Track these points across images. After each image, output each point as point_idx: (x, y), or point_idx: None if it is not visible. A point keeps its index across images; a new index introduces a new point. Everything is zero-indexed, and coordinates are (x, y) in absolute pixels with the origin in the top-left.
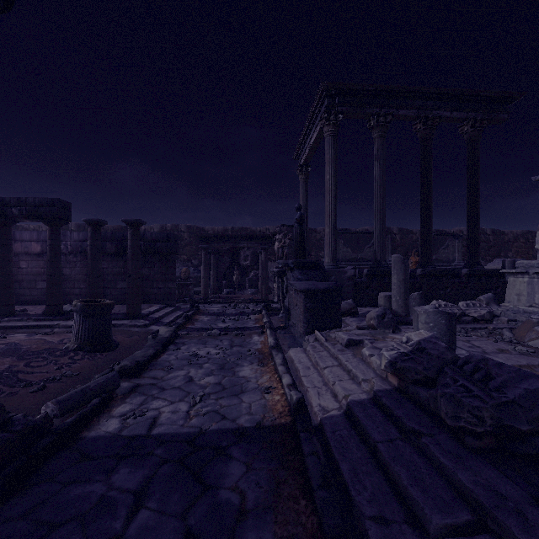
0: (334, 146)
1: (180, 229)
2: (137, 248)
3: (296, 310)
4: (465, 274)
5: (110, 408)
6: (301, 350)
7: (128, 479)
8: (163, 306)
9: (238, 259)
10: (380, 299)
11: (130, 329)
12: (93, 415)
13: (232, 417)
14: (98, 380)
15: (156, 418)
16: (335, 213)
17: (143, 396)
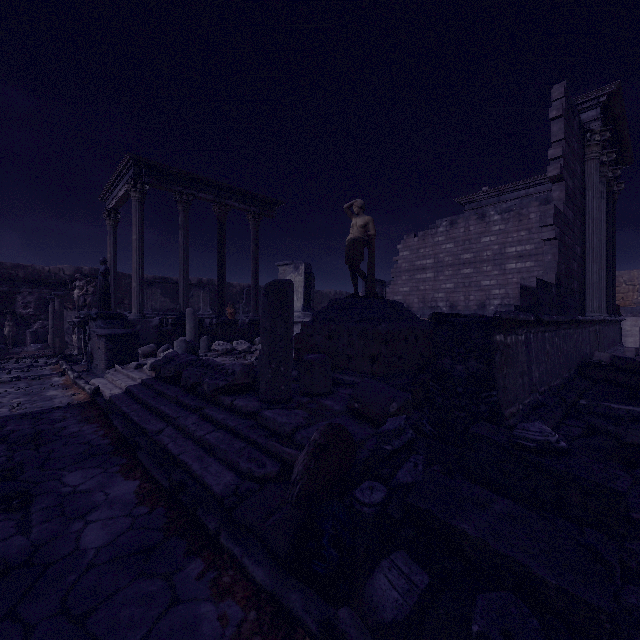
0: (141, 211)
1: None
2: None
3: (99, 352)
4: (248, 323)
5: None
6: (102, 378)
7: None
8: None
9: (13, 306)
10: None
11: None
12: None
13: (49, 406)
14: None
15: None
16: (142, 270)
17: None
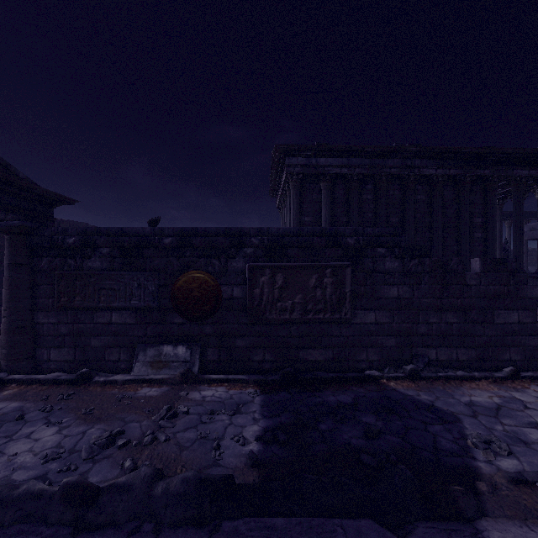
0: None
1: None
2: None
3: None
4: None
5: None
6: None
7: None
8: None
9: None
10: None
11: None
12: None
13: None
14: None
15: None
16: None
17: None
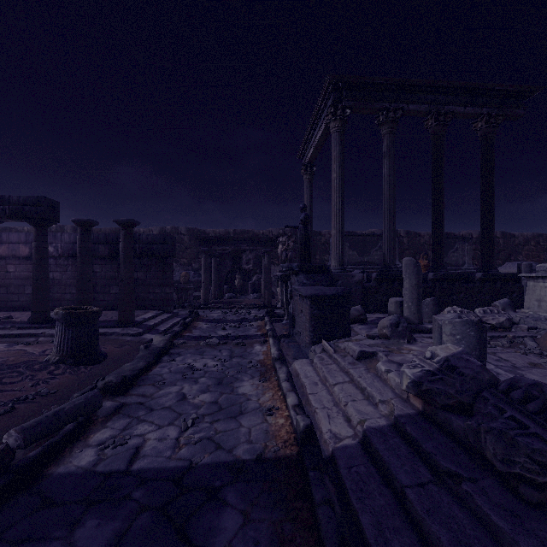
0: (341, 142)
1: (180, 232)
2: (130, 251)
3: (302, 317)
4: (479, 279)
5: (87, 434)
6: (308, 362)
7: (95, 536)
8: (160, 312)
9: (240, 263)
10: (390, 305)
11: (122, 338)
12: (66, 444)
13: (229, 446)
14: (76, 400)
15: (139, 447)
16: (342, 214)
17: (127, 418)
